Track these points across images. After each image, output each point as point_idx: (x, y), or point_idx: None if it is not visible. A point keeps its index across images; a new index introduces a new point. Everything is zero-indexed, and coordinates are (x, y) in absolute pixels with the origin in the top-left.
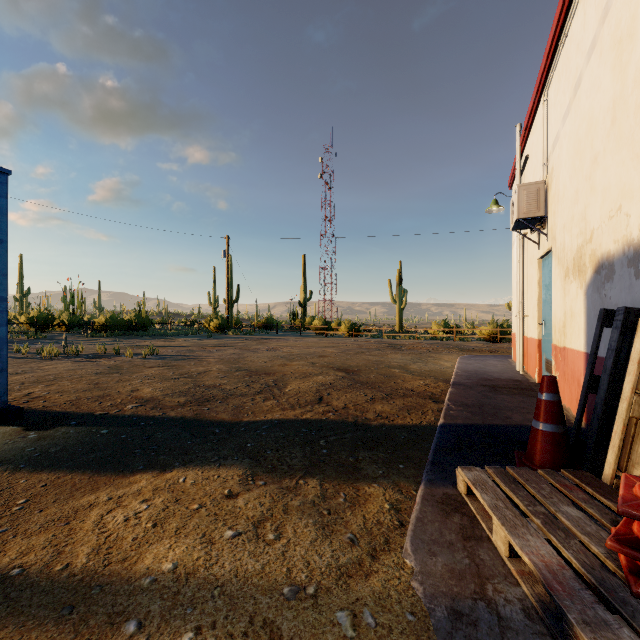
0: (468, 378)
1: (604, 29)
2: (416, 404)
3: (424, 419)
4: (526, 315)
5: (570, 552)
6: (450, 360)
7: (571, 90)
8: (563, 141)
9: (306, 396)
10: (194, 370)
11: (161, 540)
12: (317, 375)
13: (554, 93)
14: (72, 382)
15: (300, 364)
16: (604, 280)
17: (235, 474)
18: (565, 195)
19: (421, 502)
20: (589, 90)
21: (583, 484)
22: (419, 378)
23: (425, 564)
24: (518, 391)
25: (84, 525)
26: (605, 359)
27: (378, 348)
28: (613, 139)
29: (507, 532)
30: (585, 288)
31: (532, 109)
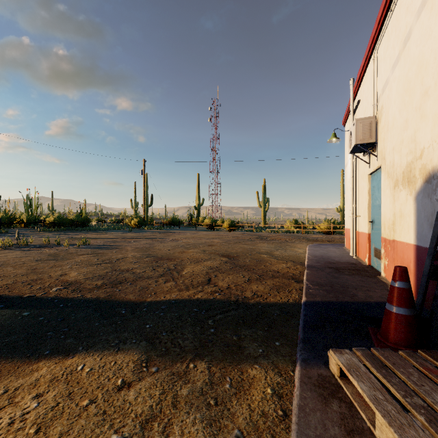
0: (317, 262)
1: None
2: (283, 284)
3: (290, 297)
4: (358, 216)
5: None
6: (302, 247)
7: (400, 44)
8: (392, 84)
9: (198, 278)
10: (114, 257)
11: None
12: (207, 260)
13: (384, 50)
14: (14, 268)
15: (194, 251)
16: (435, 188)
17: (130, 360)
18: (394, 125)
19: (300, 386)
20: (419, 40)
21: None
22: (282, 262)
23: None
24: (356, 272)
25: None
26: None
27: (250, 239)
28: None
29: (397, 436)
30: (415, 195)
31: (364, 65)
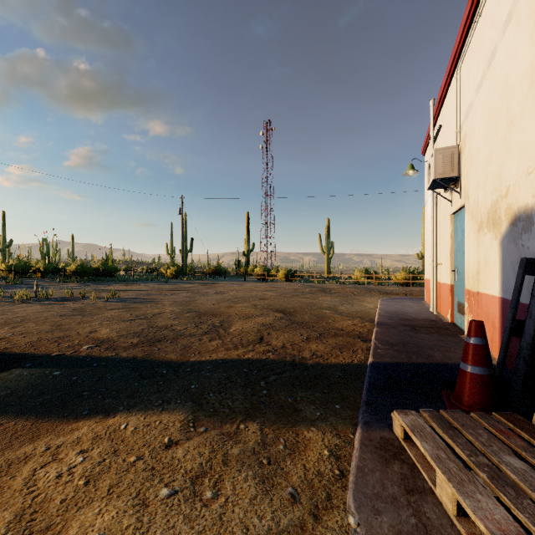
0: (390, 318)
1: (521, 1)
2: (347, 343)
3: (355, 358)
4: (439, 263)
5: (526, 516)
6: (372, 302)
7: (485, 62)
8: (477, 109)
9: (248, 336)
10: (149, 312)
11: (91, 502)
12: (258, 316)
13: (467, 68)
14: (37, 324)
15: (243, 306)
16: (521, 231)
17: (177, 420)
18: (479, 157)
19: (360, 448)
20: (504, 59)
21: (518, 429)
22: (347, 318)
23: (370, 526)
24: (435, 330)
25: (13, 483)
26: (530, 305)
27: (311, 291)
28: (531, 101)
29: (455, 490)
30: (500, 239)
31: (445, 84)
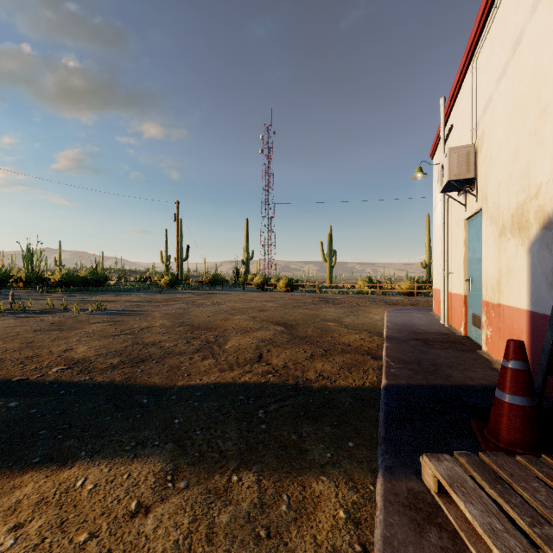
0: (399, 331)
1: None
2: (356, 361)
3: (366, 379)
4: (450, 272)
5: None
6: (378, 313)
7: (508, 49)
8: (497, 102)
9: (246, 354)
10: (137, 326)
11: None
12: (257, 330)
13: (485, 59)
14: (4, 341)
15: (241, 318)
16: None
17: (150, 472)
18: (500, 155)
19: (384, 507)
20: (534, 42)
21: None
22: (354, 332)
23: None
24: (449, 345)
25: None
26: None
27: (313, 302)
28: None
29: None
30: (528, 245)
31: (459, 80)
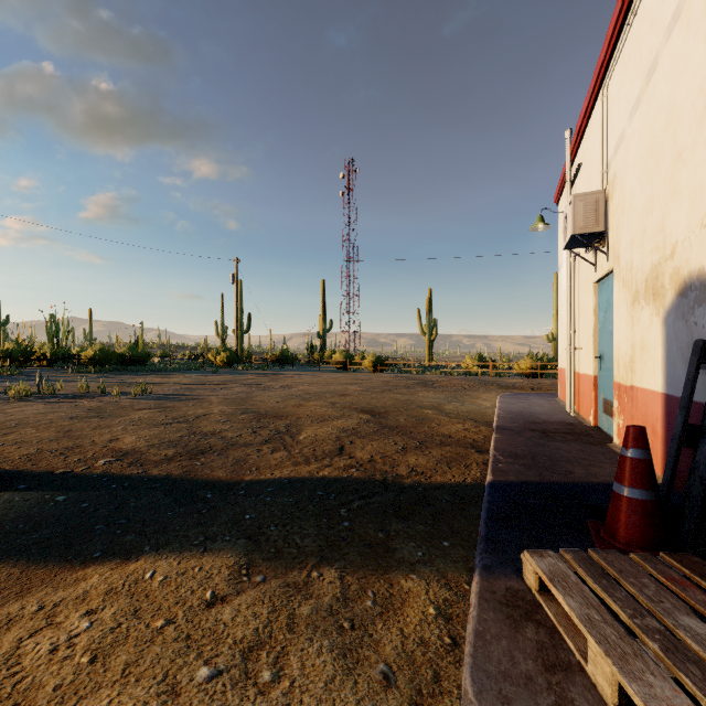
0: (513, 421)
1: None
2: (457, 455)
3: (468, 475)
4: (578, 348)
5: None
6: (489, 399)
7: (642, 78)
8: (630, 140)
9: (324, 445)
10: (191, 413)
11: (98, 689)
12: (337, 418)
13: (617, 86)
14: (37, 429)
15: (318, 405)
16: (693, 304)
17: (224, 565)
18: (633, 204)
19: (478, 604)
20: (670, 73)
21: (696, 577)
22: (457, 421)
23: None
24: (573, 437)
25: None
26: None
27: (407, 385)
28: None
29: (616, 669)
30: (663, 315)
31: (587, 109)
